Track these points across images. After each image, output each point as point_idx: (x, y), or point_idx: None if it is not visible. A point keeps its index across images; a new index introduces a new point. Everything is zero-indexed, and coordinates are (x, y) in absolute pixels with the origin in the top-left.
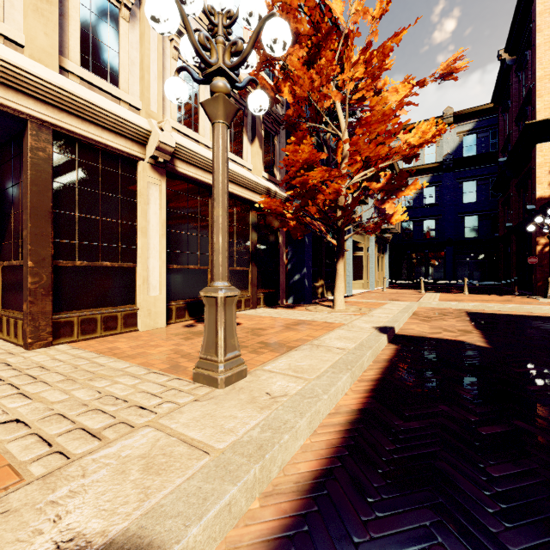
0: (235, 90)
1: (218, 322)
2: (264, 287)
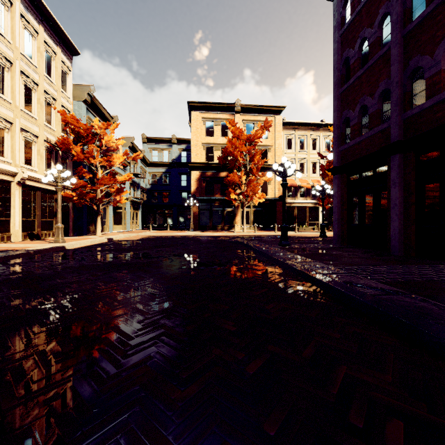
0: (48, 145)
1: (60, 231)
2: None
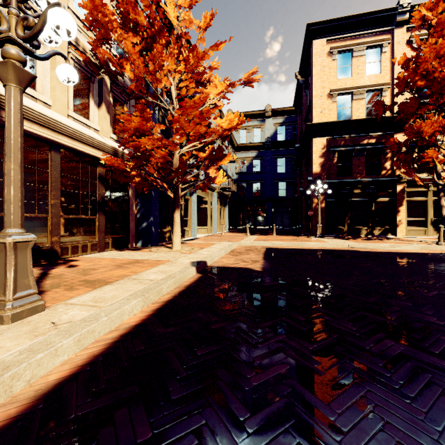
0: (79, 57)
1: (7, 265)
2: (113, 233)
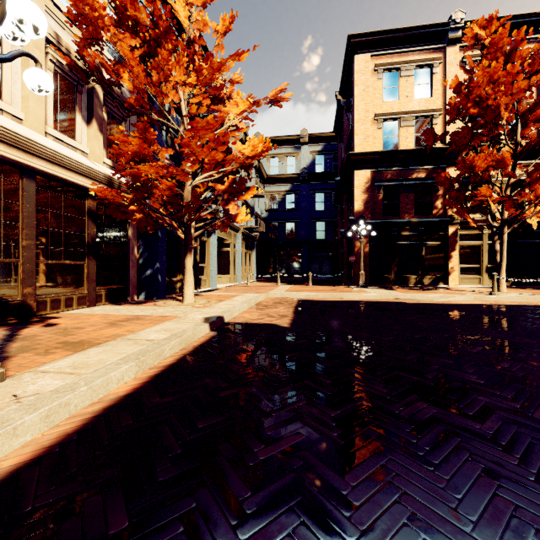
0: (61, 60)
1: None
2: (107, 283)
